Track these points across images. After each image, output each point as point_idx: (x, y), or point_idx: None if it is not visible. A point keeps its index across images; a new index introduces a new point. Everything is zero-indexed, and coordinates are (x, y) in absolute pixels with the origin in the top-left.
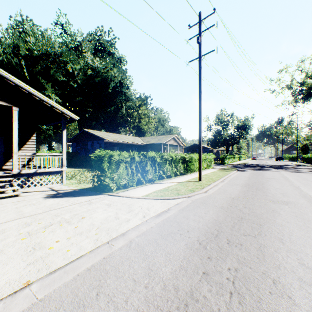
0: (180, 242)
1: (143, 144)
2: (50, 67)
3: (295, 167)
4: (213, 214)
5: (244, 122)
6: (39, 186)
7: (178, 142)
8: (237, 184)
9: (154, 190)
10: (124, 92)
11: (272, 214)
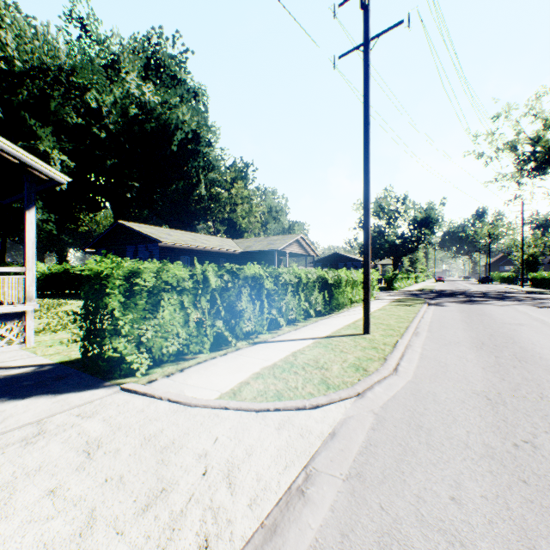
0: None
1: (239, 251)
2: (50, 94)
3: (530, 296)
4: (492, 508)
5: (428, 212)
6: None
7: (306, 249)
8: (455, 340)
9: (257, 368)
10: (203, 153)
11: None
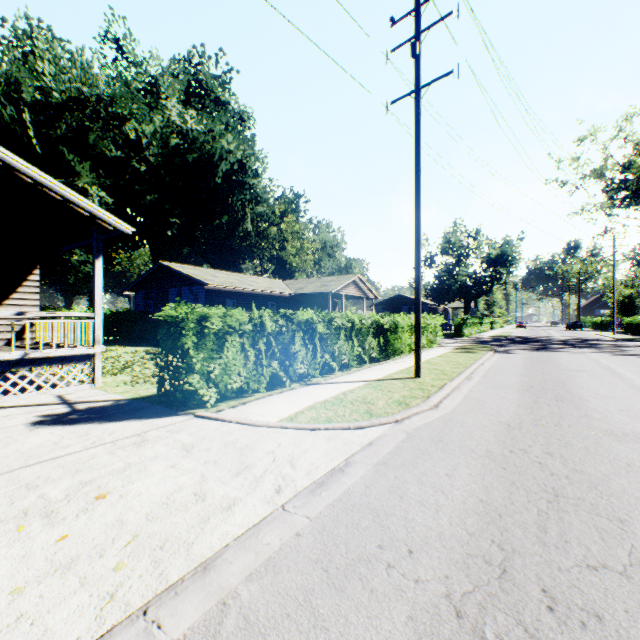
0: (391, 607)
1: (289, 294)
2: (89, 127)
3: (615, 344)
4: (472, 478)
5: (503, 249)
6: (34, 392)
7: (364, 291)
8: (505, 384)
9: (310, 402)
10: (249, 184)
11: (634, 479)
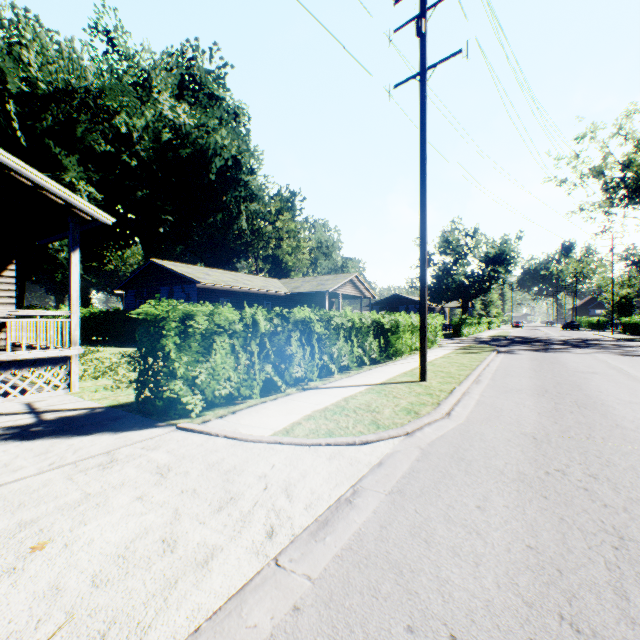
0: None
1: (285, 293)
2: (77, 119)
3: (617, 344)
4: (510, 513)
5: (501, 248)
6: None
7: (361, 290)
8: (517, 388)
9: (308, 411)
10: (244, 181)
11: None
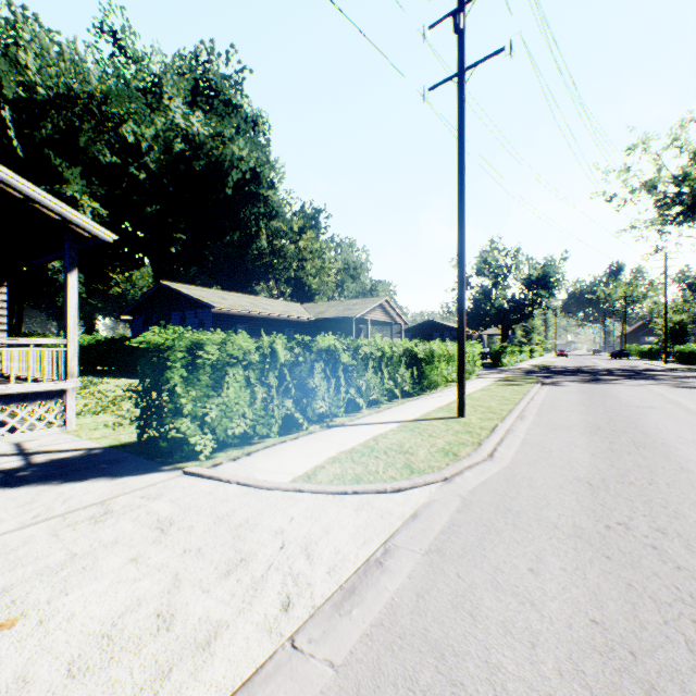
0: None
1: (309, 318)
2: (79, 128)
3: (671, 374)
4: (569, 577)
5: (545, 269)
6: None
7: (392, 315)
8: (566, 424)
9: (333, 452)
10: (264, 196)
11: None
